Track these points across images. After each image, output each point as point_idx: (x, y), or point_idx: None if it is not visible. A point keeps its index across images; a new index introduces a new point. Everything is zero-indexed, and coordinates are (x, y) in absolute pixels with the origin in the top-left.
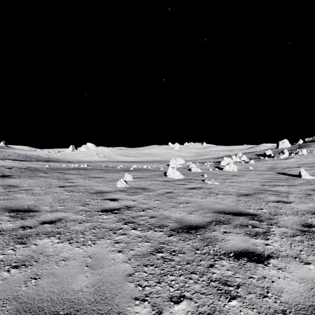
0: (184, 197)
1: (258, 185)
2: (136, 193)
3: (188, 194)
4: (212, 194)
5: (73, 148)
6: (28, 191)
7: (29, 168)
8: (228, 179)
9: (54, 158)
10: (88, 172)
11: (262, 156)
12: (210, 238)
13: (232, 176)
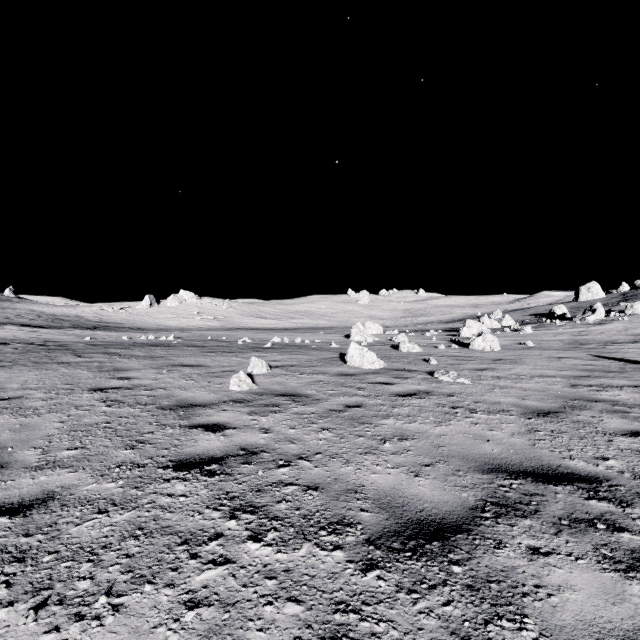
0: (392, 420)
1: (563, 386)
2: (273, 407)
3: (400, 410)
4: (460, 410)
5: (151, 302)
6: (11, 402)
7: (47, 344)
8: (487, 370)
9: (111, 321)
10: (173, 353)
11: (546, 318)
12: (496, 580)
13: (493, 364)
